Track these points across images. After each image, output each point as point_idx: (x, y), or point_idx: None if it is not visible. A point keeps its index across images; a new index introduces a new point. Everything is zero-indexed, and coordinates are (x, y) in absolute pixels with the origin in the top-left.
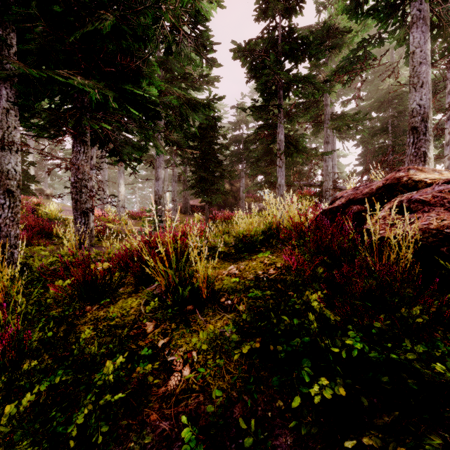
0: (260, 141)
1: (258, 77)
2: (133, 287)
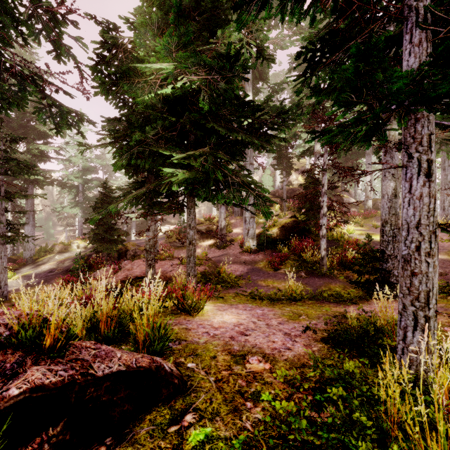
0: None
1: None
2: None
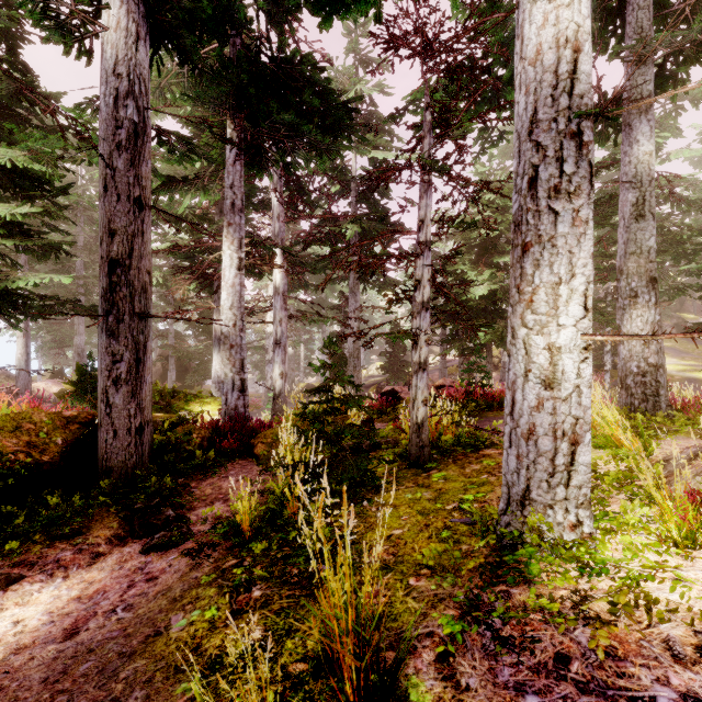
0: None
1: None
2: None
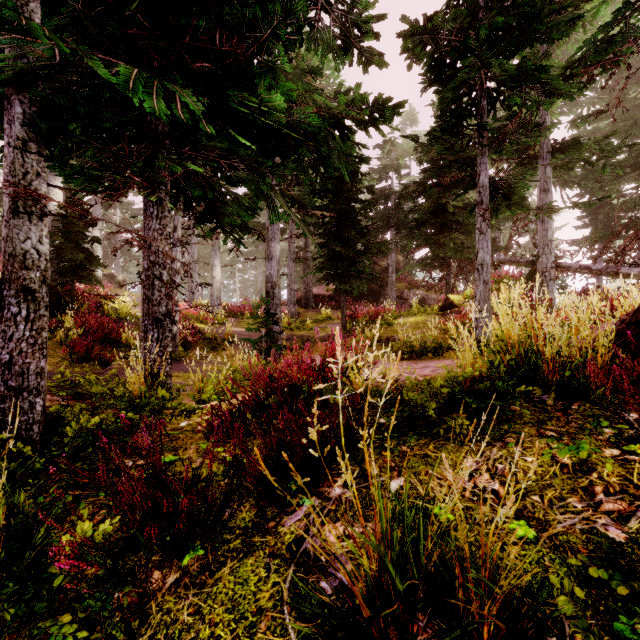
0: (427, 194)
1: (442, 81)
2: (253, 509)
